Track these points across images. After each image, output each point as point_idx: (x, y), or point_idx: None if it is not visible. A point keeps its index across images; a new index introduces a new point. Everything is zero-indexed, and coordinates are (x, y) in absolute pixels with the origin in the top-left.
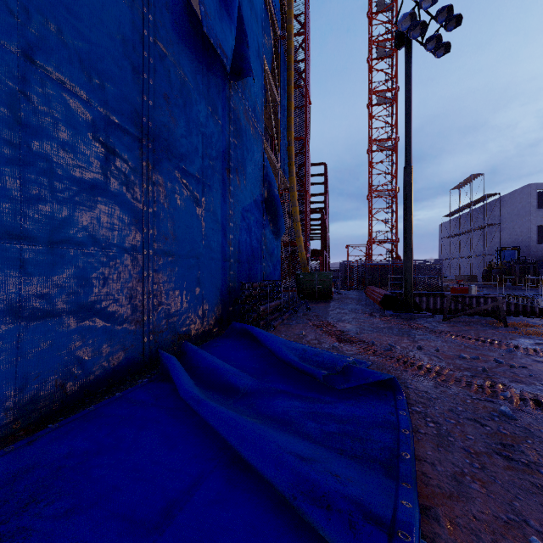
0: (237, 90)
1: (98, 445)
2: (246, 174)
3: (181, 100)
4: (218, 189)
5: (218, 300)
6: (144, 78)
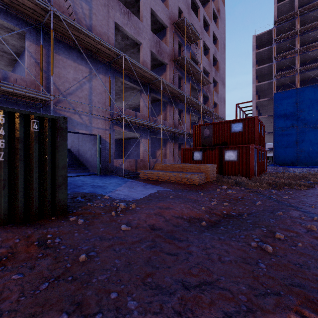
0: None
1: None
2: None
3: None
4: None
5: None
6: None
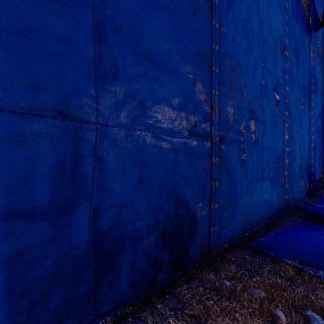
0: (314, 36)
1: (322, 244)
2: (317, 92)
3: (295, 58)
4: (307, 107)
5: (307, 179)
6: (285, 53)
